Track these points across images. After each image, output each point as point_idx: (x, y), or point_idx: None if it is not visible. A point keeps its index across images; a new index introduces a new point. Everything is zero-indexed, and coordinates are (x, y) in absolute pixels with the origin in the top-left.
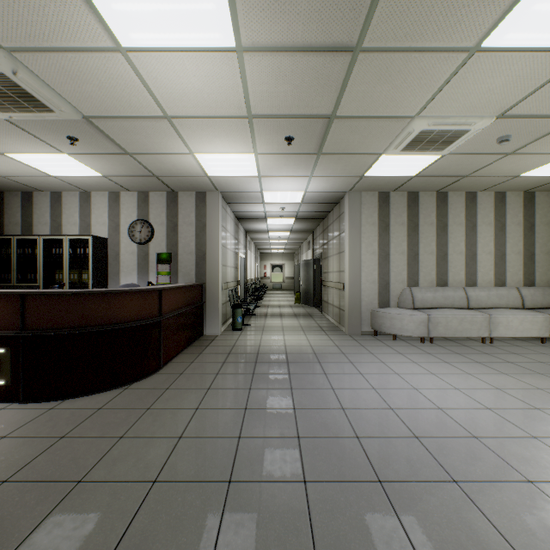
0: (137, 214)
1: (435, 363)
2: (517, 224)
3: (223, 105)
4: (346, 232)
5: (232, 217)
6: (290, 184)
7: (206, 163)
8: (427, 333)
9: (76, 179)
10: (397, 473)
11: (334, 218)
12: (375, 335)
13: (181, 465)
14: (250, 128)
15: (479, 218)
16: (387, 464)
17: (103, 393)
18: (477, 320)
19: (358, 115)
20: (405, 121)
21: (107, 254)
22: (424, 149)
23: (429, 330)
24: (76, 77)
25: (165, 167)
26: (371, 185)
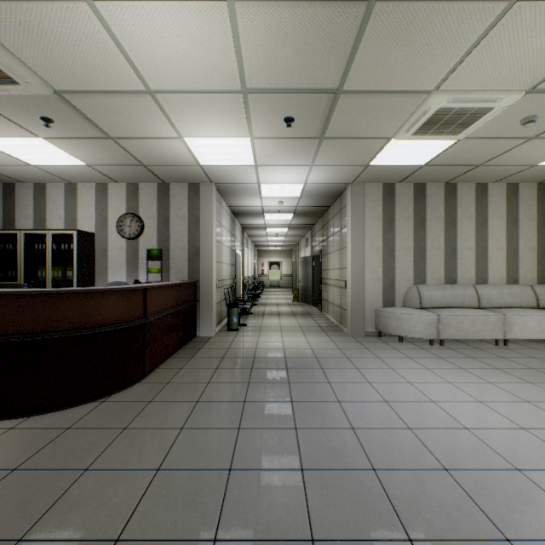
0: (126, 207)
1: (449, 370)
2: (531, 218)
3: (214, 76)
4: (349, 226)
5: (228, 212)
6: (289, 175)
7: (198, 150)
8: (437, 335)
9: (59, 169)
10: (431, 527)
11: (335, 213)
12: (379, 336)
13: (155, 513)
14: (245, 106)
15: (490, 212)
16: (415, 511)
17: (76, 407)
18: (490, 320)
19: (368, 89)
20: (420, 97)
21: (94, 250)
22: (439, 133)
23: (438, 331)
24: (37, 38)
25: (153, 154)
26: (376, 176)
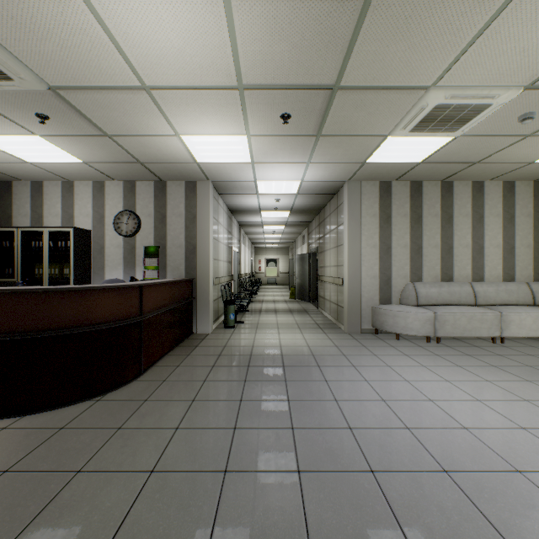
0: (123, 205)
1: (447, 368)
2: (527, 216)
3: (209, 71)
4: (345, 224)
5: (225, 210)
6: (286, 172)
7: (194, 147)
8: (433, 332)
9: (56, 166)
10: (431, 532)
11: (331, 210)
12: (376, 334)
13: (148, 517)
14: (241, 103)
15: (487, 209)
16: (415, 516)
17: (70, 406)
18: (487, 318)
19: (366, 85)
20: (418, 93)
21: (91, 248)
22: (436, 130)
23: (435, 329)
24: (30, 32)
25: (150, 151)
26: (372, 173)
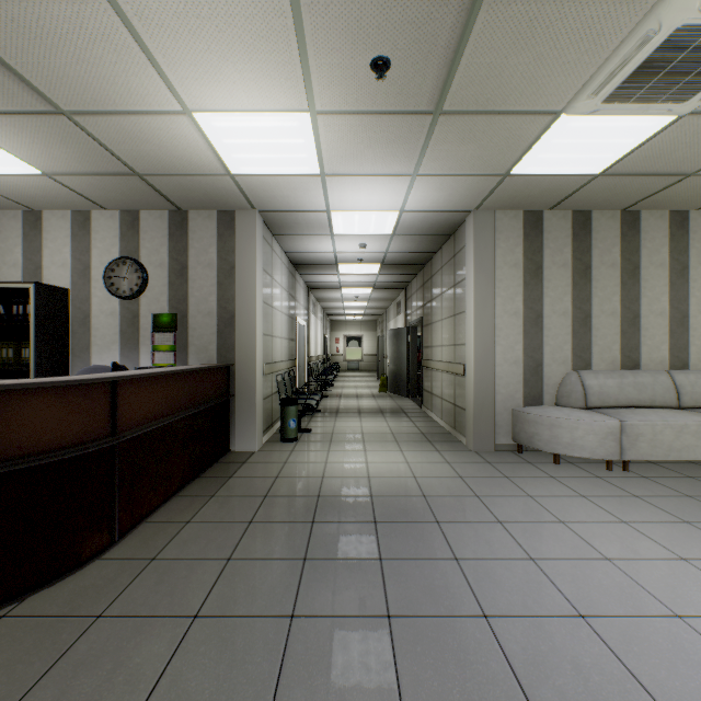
0: (120, 248)
1: (667, 526)
2: None
3: None
4: (470, 279)
5: (284, 261)
6: (377, 194)
7: (222, 141)
8: (619, 454)
9: (1, 181)
10: None
11: (444, 261)
12: (519, 452)
13: None
14: (296, 28)
15: (693, 256)
16: None
17: None
18: None
19: None
20: None
21: (69, 316)
22: (654, 97)
23: (622, 448)
24: None
25: (147, 150)
26: (516, 196)
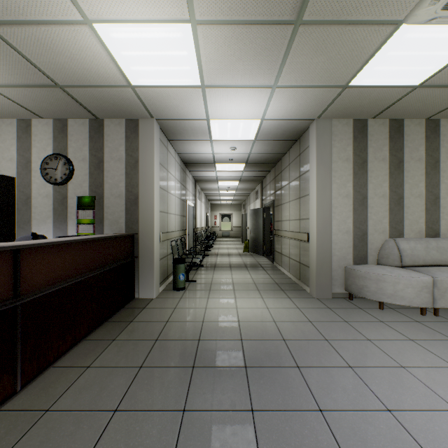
0: (53, 147)
1: None
2: None
3: None
4: (313, 170)
5: (177, 160)
6: (245, 104)
7: (120, 53)
8: (432, 303)
9: None
10: None
11: (291, 159)
12: (350, 299)
13: None
14: None
15: None
16: None
17: None
18: None
19: None
20: None
21: (15, 198)
22: None
23: (434, 298)
24: None
25: (62, 63)
26: (350, 106)
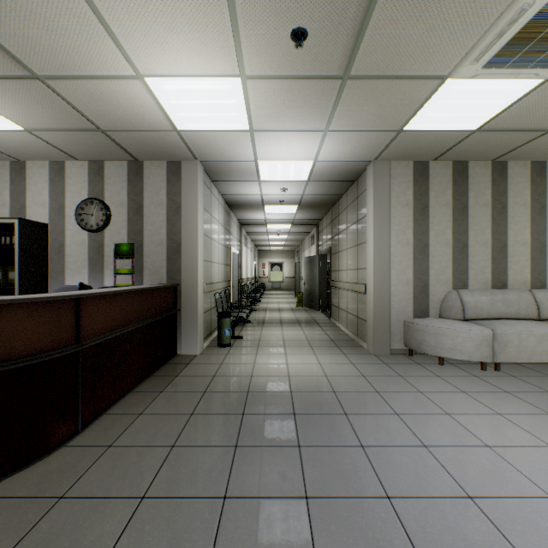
0: (88, 191)
1: (535, 417)
2: None
3: None
4: (370, 216)
5: (221, 202)
6: (296, 146)
7: (169, 102)
8: (492, 357)
9: None
10: None
11: (349, 202)
12: (410, 355)
13: None
14: (228, 3)
15: None
16: None
17: None
18: None
19: None
20: None
21: (48, 246)
22: (525, 63)
23: (494, 352)
24: None
25: (108, 110)
26: (408, 148)
